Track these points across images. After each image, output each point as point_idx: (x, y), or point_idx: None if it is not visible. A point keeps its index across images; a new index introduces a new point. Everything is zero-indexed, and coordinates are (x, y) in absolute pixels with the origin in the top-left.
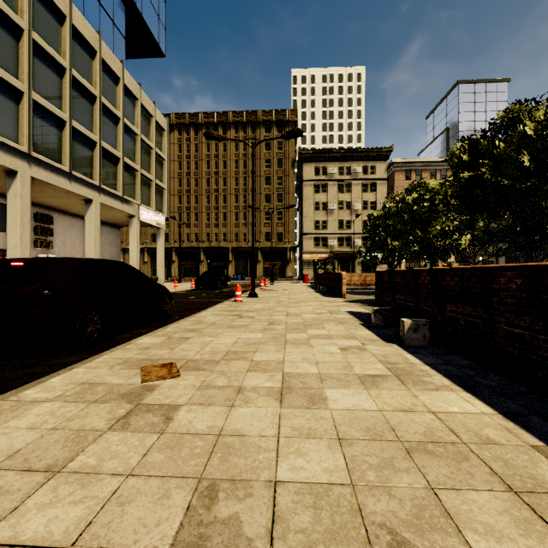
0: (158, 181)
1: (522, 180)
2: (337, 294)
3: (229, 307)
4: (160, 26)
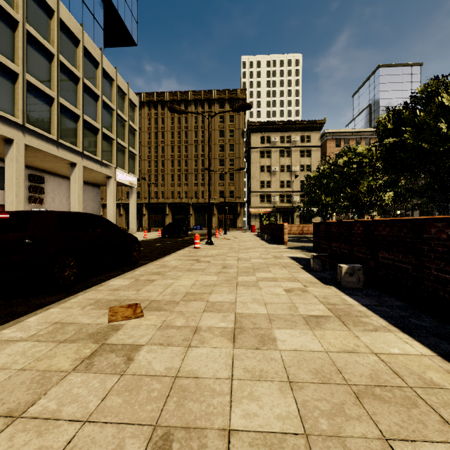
0: (131, 148)
1: (440, 144)
2: (280, 242)
3: (189, 253)
4: (133, 21)
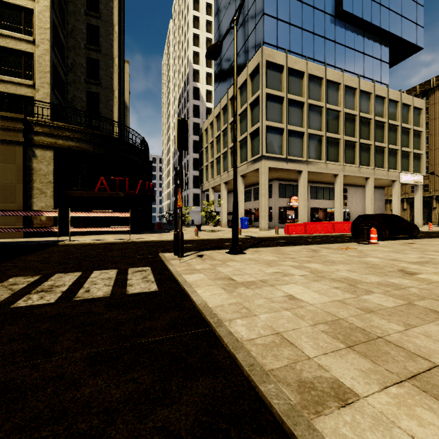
0: (416, 150)
1: None
2: None
3: None
4: (418, 30)
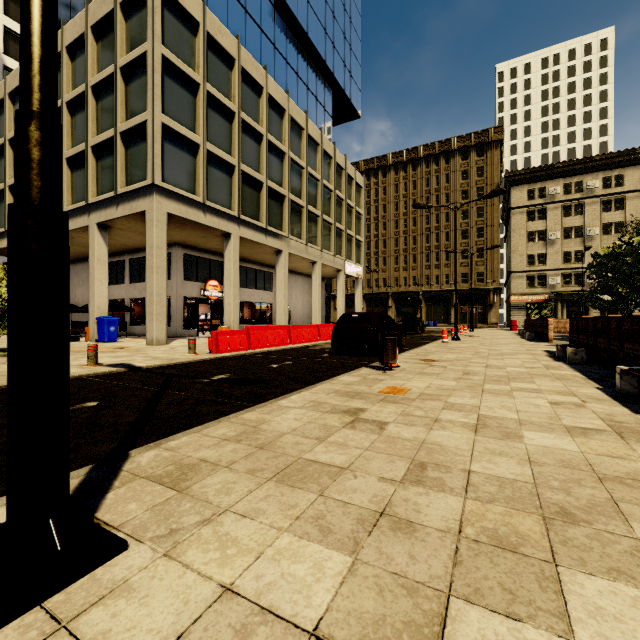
0: (358, 236)
1: None
2: (544, 340)
3: (440, 345)
4: (357, 92)
